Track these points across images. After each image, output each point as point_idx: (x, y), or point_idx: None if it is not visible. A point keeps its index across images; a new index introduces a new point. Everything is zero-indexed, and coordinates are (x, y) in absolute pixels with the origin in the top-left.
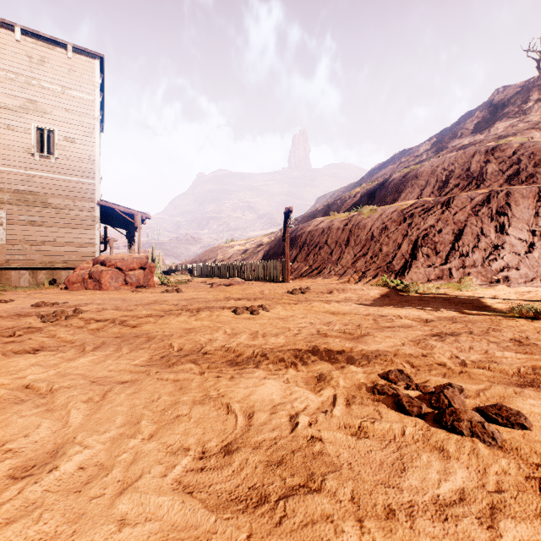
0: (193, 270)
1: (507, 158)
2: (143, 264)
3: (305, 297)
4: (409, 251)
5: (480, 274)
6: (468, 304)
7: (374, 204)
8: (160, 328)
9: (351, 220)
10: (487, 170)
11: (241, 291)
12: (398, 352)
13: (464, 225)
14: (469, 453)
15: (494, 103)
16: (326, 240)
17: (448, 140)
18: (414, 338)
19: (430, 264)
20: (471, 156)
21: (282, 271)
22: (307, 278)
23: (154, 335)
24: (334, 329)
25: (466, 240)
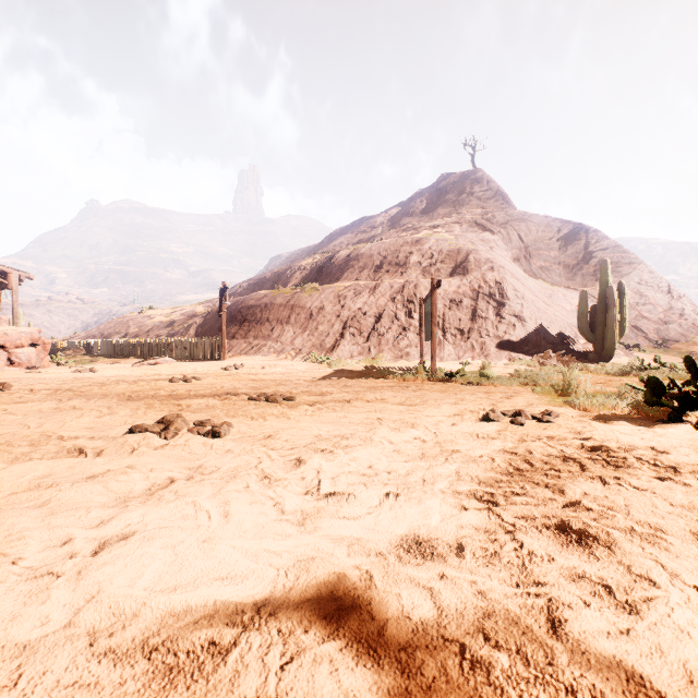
0: (91, 347)
1: (425, 252)
2: (35, 340)
3: (238, 372)
4: (340, 331)
5: (391, 351)
6: (361, 373)
7: (321, 281)
8: (110, 391)
9: (293, 297)
10: (410, 260)
11: (171, 369)
12: (275, 390)
13: (384, 309)
14: (266, 404)
15: (439, 187)
16: (268, 317)
17: (401, 217)
18: (293, 387)
19: (355, 342)
20: (401, 246)
21: (219, 349)
22: (246, 356)
23: (109, 393)
24: (247, 386)
25: (383, 322)
